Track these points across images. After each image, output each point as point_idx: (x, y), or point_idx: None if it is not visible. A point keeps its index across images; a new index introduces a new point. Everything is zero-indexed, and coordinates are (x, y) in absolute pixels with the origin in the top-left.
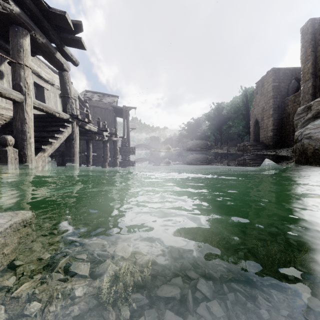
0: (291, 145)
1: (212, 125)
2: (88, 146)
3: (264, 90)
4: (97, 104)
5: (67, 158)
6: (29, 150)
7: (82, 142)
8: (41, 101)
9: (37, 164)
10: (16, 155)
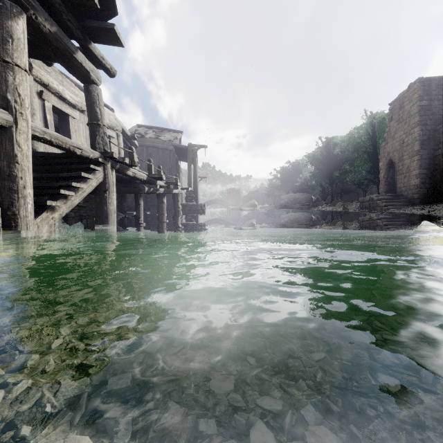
0: None
1: (319, 170)
2: (137, 202)
3: (403, 114)
4: (152, 142)
5: (97, 221)
6: (22, 208)
7: (132, 197)
8: (65, 135)
9: (40, 232)
10: None
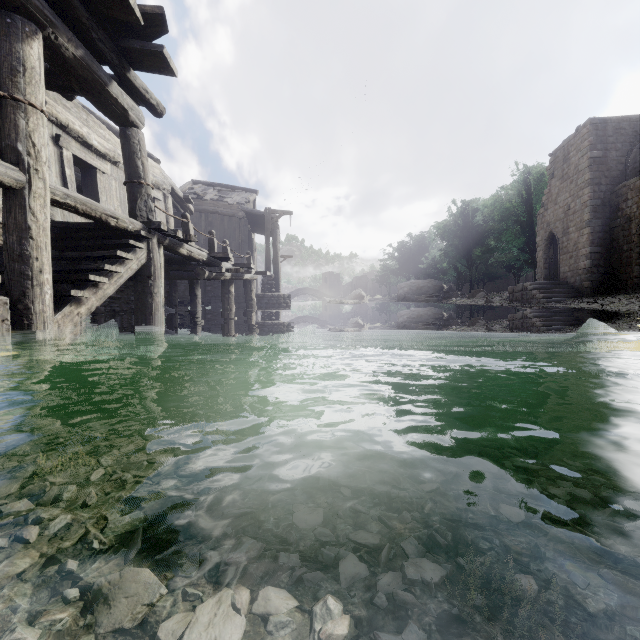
0: (634, 287)
1: (452, 247)
2: (193, 292)
3: (569, 169)
4: (214, 207)
5: (138, 318)
6: (38, 301)
7: (185, 285)
8: (91, 197)
9: (61, 333)
10: (5, 312)
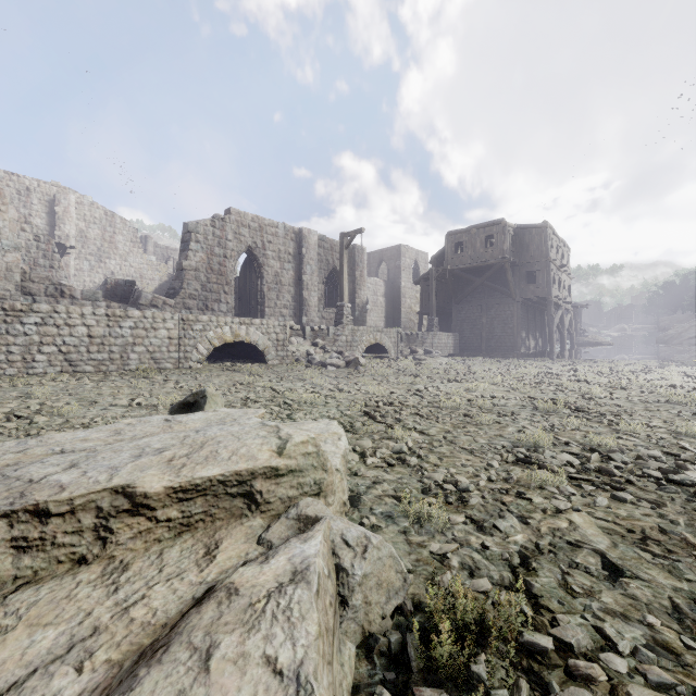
0: None
1: None
2: None
3: None
4: None
5: None
6: None
7: None
8: None
9: None
10: None
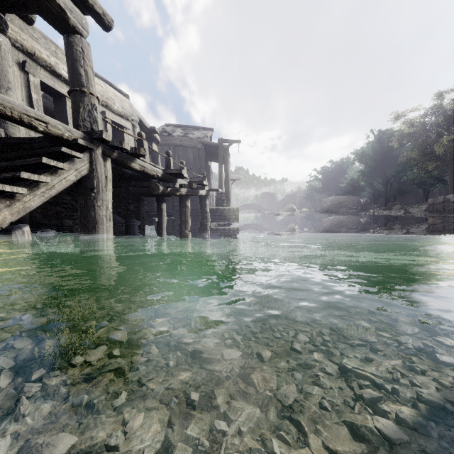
0: None
1: (371, 168)
2: (159, 206)
3: None
4: (180, 141)
5: (81, 232)
6: None
7: None
8: (62, 122)
9: None
10: None
